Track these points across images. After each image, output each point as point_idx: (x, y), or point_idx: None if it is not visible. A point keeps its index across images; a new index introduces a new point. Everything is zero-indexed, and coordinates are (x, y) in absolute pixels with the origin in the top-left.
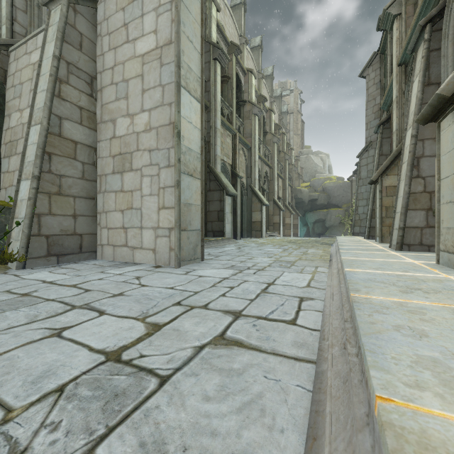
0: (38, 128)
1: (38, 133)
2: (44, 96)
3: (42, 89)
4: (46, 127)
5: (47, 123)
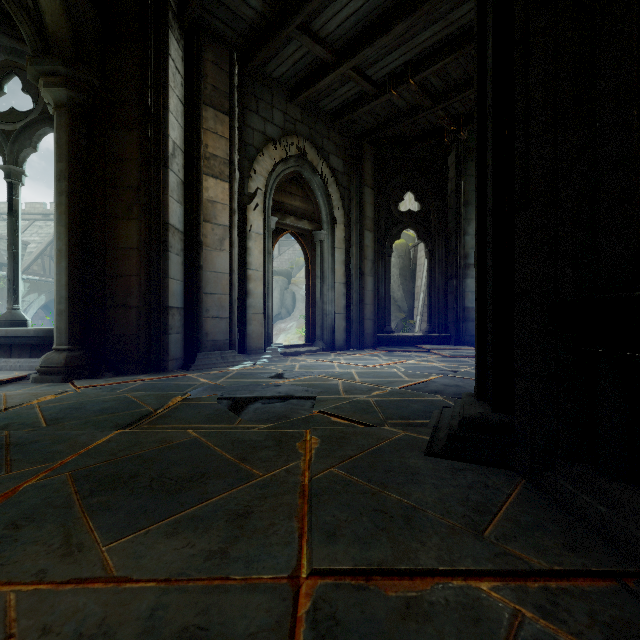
0: (422, 294)
1: (422, 296)
2: (424, 280)
3: (424, 276)
4: (424, 294)
5: (425, 292)
